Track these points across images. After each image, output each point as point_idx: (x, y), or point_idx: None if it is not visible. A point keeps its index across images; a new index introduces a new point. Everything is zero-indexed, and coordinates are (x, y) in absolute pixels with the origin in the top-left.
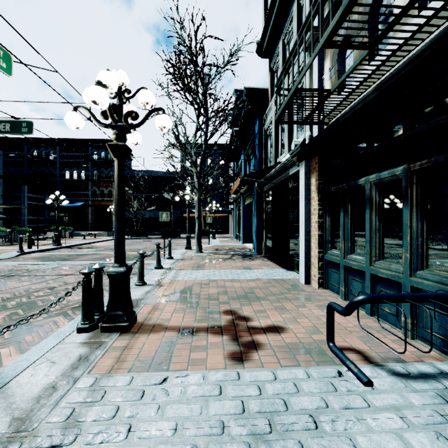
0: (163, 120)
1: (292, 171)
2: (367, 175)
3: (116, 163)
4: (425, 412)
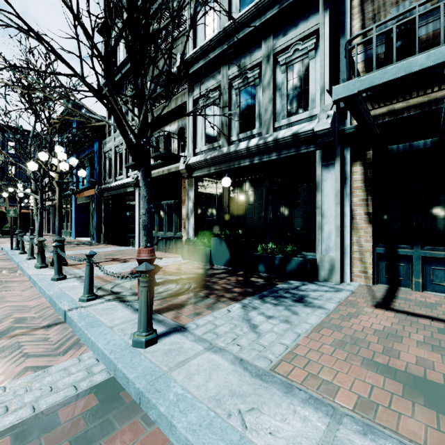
0: (84, 173)
1: (129, 190)
2: (164, 201)
3: (59, 189)
4: (172, 260)
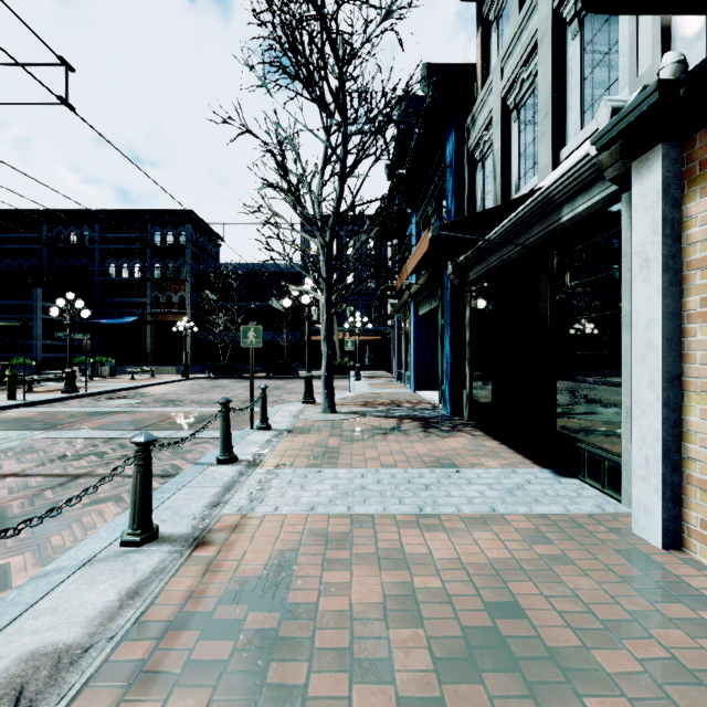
0: None
1: (573, 210)
2: None
3: None
4: None
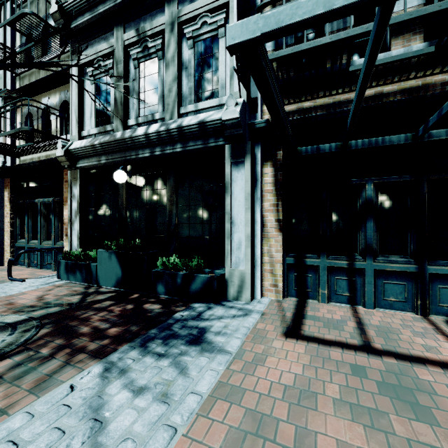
0: None
1: None
2: (40, 198)
3: None
4: (42, 281)
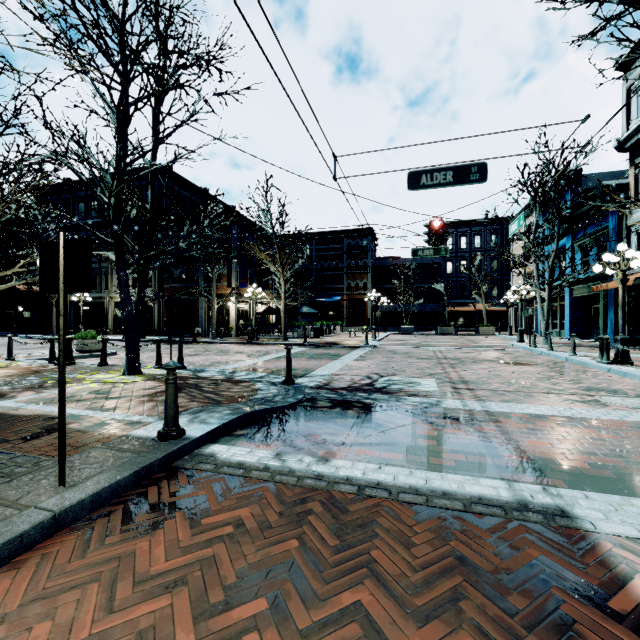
0: None
1: None
2: None
3: (622, 287)
4: None
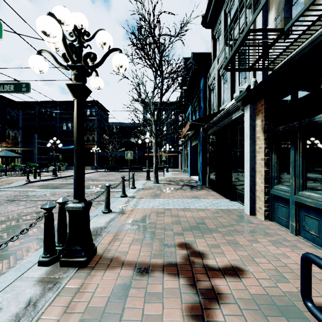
0: (119, 58)
1: (235, 116)
2: None
3: (75, 102)
4: None
